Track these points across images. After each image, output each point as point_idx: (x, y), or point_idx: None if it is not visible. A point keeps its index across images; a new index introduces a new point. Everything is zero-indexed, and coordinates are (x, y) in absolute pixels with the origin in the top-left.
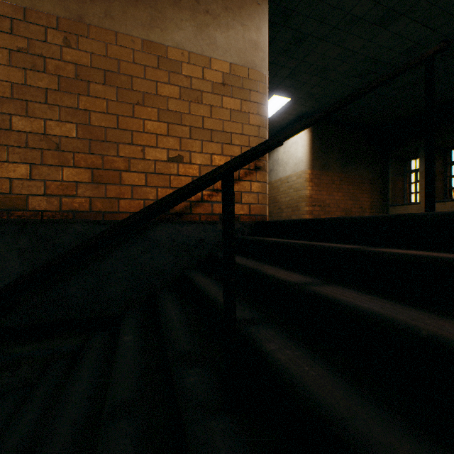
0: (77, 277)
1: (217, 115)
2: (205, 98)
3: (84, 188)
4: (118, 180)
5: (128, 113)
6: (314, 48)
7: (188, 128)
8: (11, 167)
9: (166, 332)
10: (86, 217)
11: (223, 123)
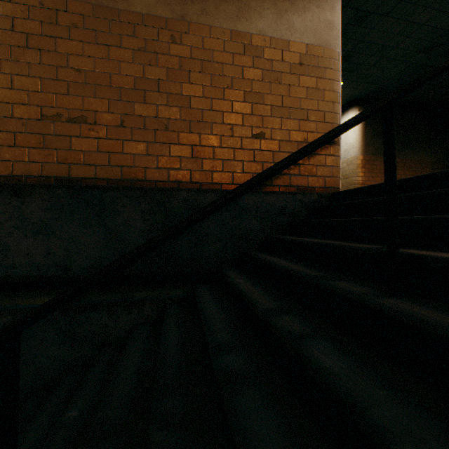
0: (183, 237)
1: (294, 94)
2: (284, 79)
3: (186, 162)
4: (211, 155)
5: (219, 96)
6: (375, 26)
7: (269, 107)
8: (134, 145)
9: (286, 268)
10: (187, 187)
11: (299, 101)
